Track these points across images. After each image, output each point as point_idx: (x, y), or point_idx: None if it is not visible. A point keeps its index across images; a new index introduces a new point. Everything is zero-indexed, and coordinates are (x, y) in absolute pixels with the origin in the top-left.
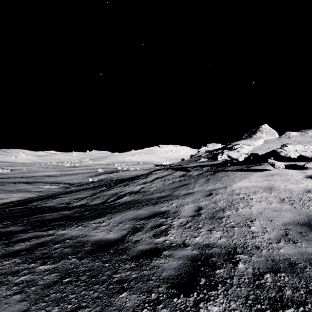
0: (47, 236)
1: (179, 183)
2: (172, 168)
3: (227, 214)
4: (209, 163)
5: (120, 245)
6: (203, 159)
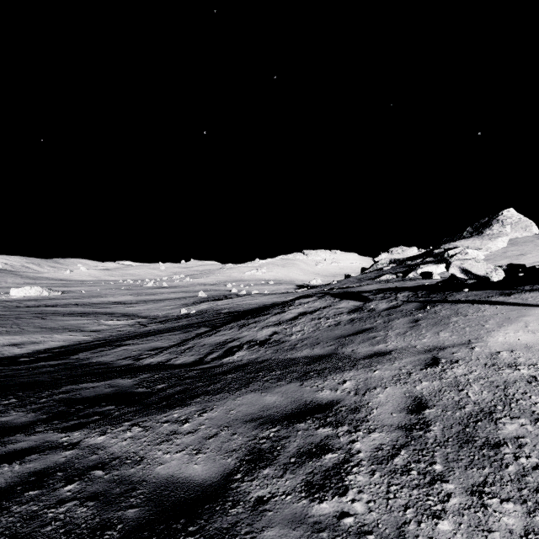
0: (63, 449)
1: (349, 326)
2: (333, 295)
3: (511, 432)
4: (404, 284)
5: (214, 516)
6: (387, 275)
